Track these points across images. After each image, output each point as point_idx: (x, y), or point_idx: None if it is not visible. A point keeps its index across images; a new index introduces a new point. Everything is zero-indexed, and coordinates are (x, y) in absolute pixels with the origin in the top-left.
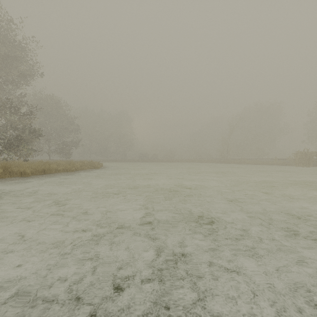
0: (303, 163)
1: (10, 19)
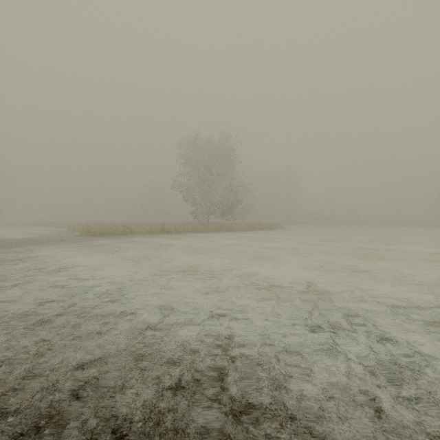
0: None
1: (230, 136)
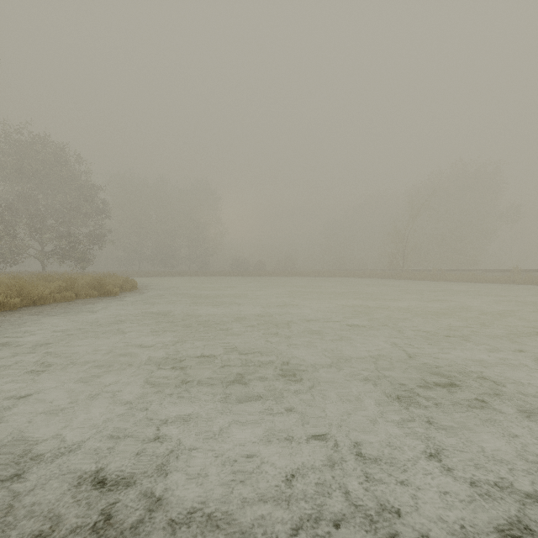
0: None
1: None
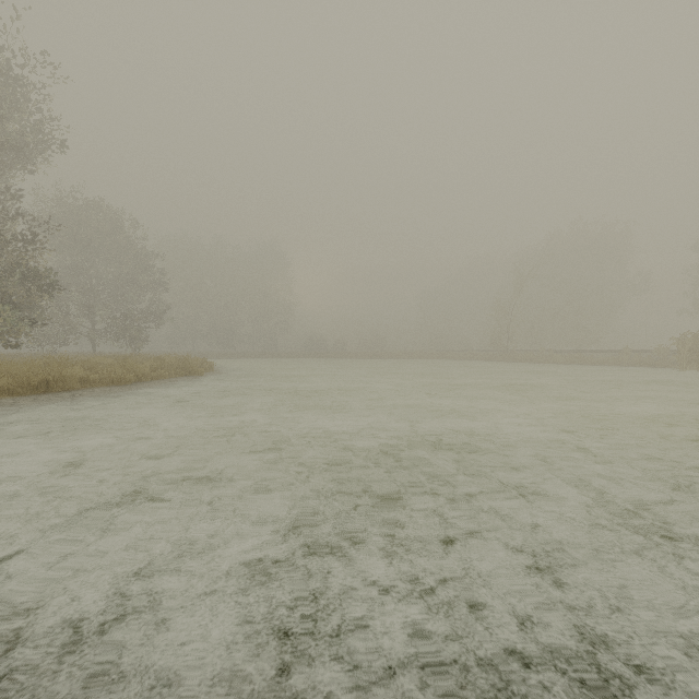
0: (698, 361)
1: None
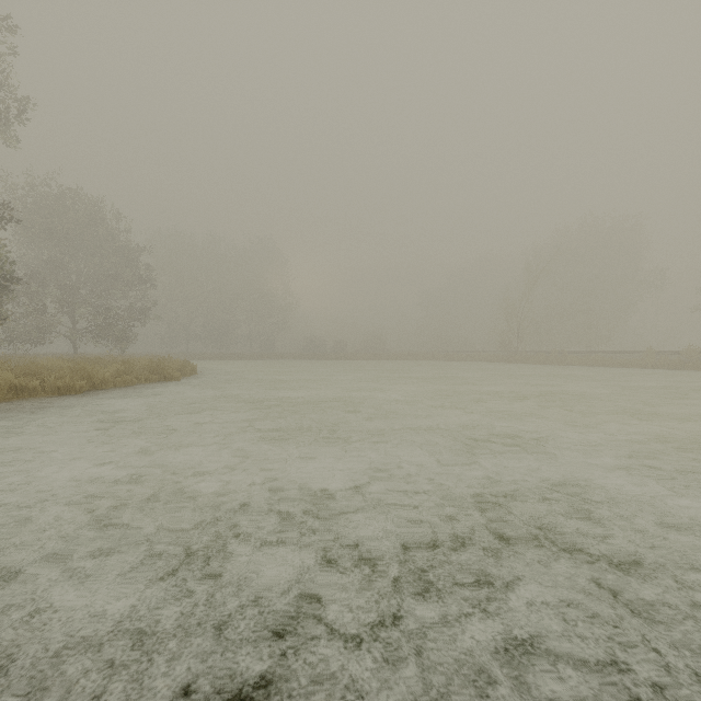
0: None
1: None
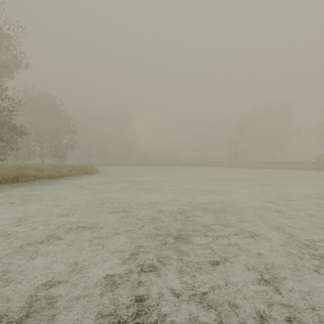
0: None
1: None
